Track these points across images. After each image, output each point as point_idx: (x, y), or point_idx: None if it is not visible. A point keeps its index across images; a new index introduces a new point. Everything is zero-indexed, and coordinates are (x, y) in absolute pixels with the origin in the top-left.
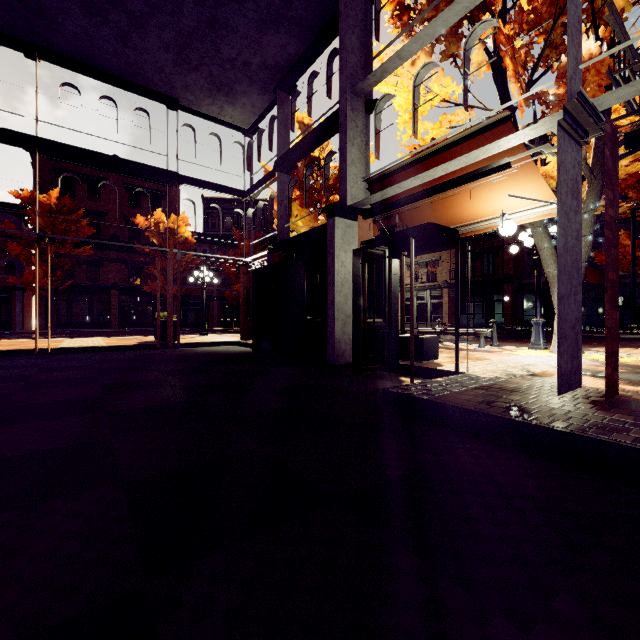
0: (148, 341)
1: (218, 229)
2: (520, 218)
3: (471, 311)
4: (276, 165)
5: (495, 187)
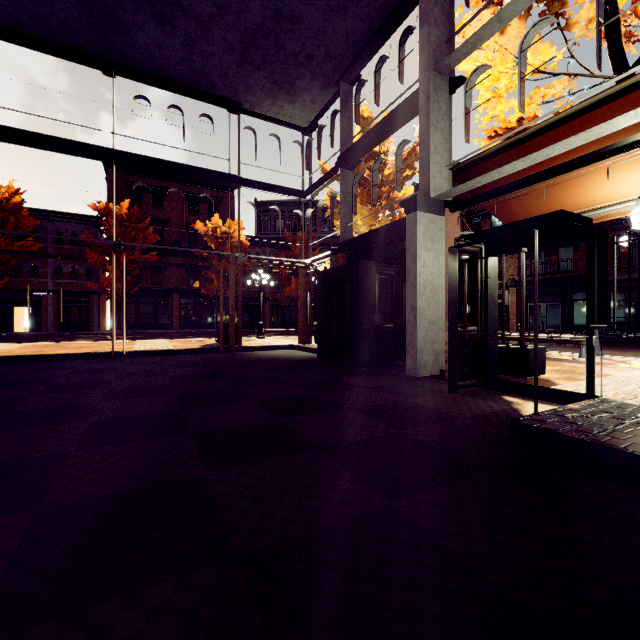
0: (210, 344)
1: (270, 232)
2: None
3: (543, 312)
4: (339, 161)
5: (629, 164)
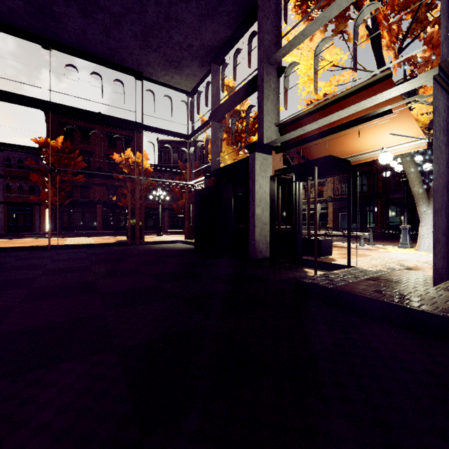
0: (122, 240)
1: (168, 162)
2: (395, 150)
3: None
4: (211, 116)
5: (376, 128)
